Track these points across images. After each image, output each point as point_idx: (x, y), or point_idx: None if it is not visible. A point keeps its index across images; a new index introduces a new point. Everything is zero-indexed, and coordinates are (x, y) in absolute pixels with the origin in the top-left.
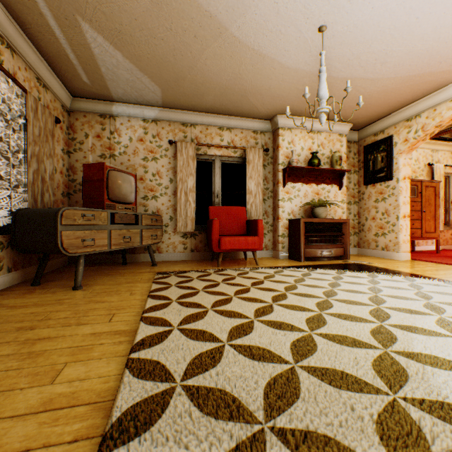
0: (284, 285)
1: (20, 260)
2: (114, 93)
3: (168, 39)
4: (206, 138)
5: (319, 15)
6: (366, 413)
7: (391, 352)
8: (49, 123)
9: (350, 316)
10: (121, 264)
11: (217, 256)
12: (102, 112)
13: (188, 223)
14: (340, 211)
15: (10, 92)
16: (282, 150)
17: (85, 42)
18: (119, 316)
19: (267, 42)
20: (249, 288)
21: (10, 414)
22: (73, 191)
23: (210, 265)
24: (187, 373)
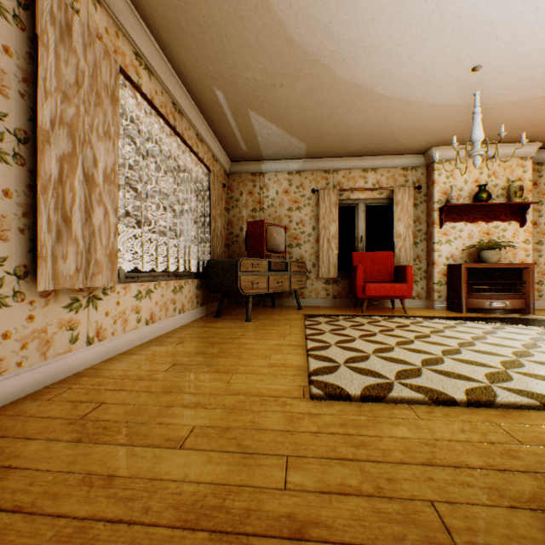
0: (431, 330)
1: (205, 298)
2: (265, 154)
3: (316, 108)
4: (349, 182)
5: (470, 60)
6: (463, 387)
7: (510, 372)
8: (220, 190)
9: (489, 353)
10: (269, 307)
11: (361, 304)
12: (253, 171)
13: (331, 269)
14: (521, 254)
15: (201, 173)
16: (437, 186)
17: (249, 124)
18: (288, 338)
19: (413, 91)
20: (393, 329)
21: (258, 365)
22: (230, 242)
23: (354, 312)
24: (345, 363)
